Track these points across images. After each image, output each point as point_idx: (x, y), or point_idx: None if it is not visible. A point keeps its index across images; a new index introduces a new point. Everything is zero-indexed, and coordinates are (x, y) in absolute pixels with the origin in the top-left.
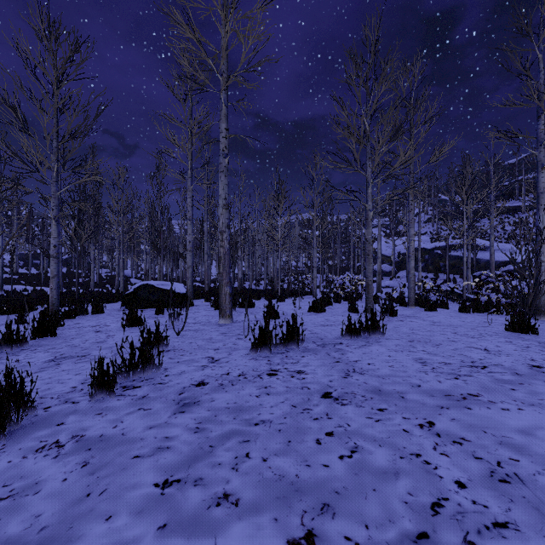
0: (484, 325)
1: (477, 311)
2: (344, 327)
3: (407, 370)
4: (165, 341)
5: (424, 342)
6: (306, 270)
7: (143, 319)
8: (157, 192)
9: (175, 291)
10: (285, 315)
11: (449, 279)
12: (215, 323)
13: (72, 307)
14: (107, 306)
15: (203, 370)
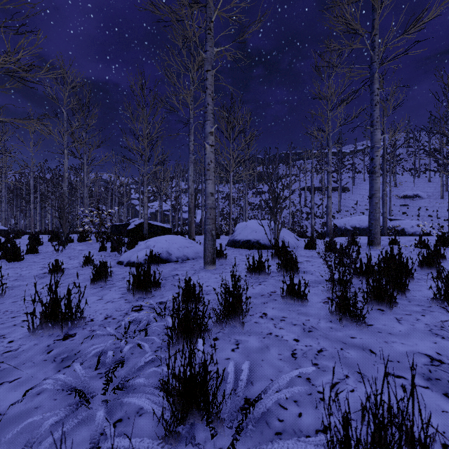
0: None
1: None
2: None
3: None
4: None
5: None
6: None
7: None
8: None
9: (3, 229)
10: None
11: None
12: None
13: None
14: None
15: None
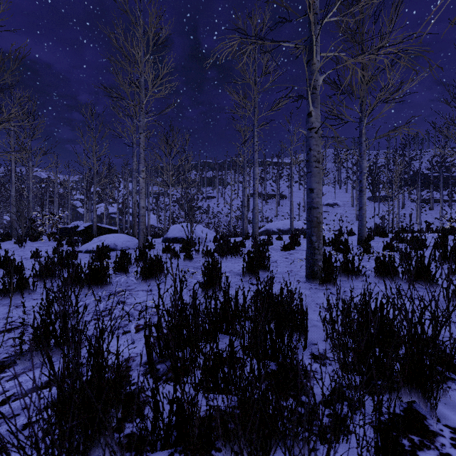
0: None
1: None
2: None
3: None
4: None
5: None
6: None
7: None
8: None
9: None
10: None
11: None
12: None
13: None
14: None
15: None
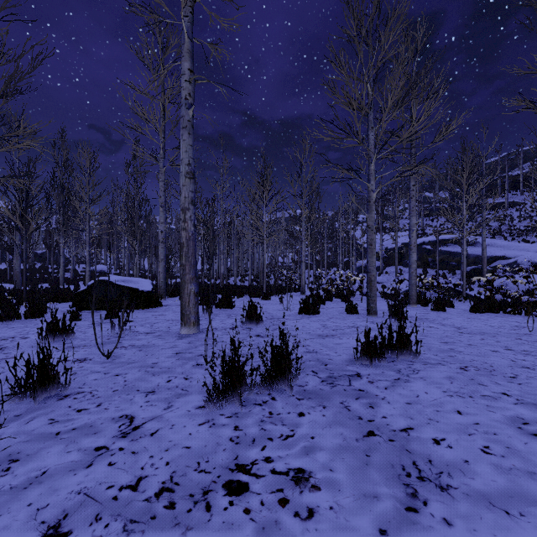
0: (525, 332)
1: (491, 310)
2: (351, 339)
3: (531, 466)
4: (80, 370)
5: (487, 371)
6: (293, 265)
7: (83, 327)
8: (134, 181)
9: (139, 289)
10: (271, 319)
11: (439, 275)
12: (175, 332)
13: (1, 310)
14: (59, 306)
15: (87, 469)
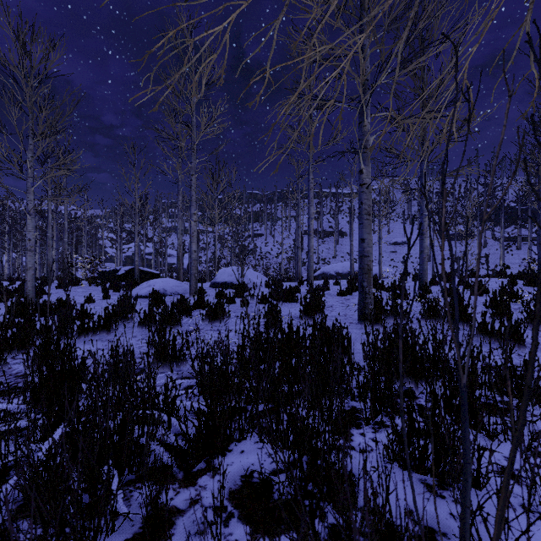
0: None
1: None
2: None
3: None
4: None
5: None
6: None
7: None
8: None
9: None
10: None
11: None
12: None
13: None
14: None
15: None
